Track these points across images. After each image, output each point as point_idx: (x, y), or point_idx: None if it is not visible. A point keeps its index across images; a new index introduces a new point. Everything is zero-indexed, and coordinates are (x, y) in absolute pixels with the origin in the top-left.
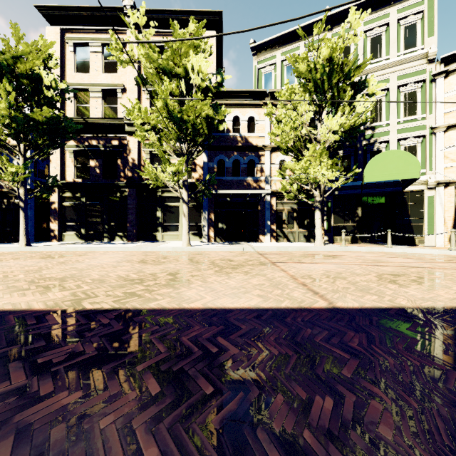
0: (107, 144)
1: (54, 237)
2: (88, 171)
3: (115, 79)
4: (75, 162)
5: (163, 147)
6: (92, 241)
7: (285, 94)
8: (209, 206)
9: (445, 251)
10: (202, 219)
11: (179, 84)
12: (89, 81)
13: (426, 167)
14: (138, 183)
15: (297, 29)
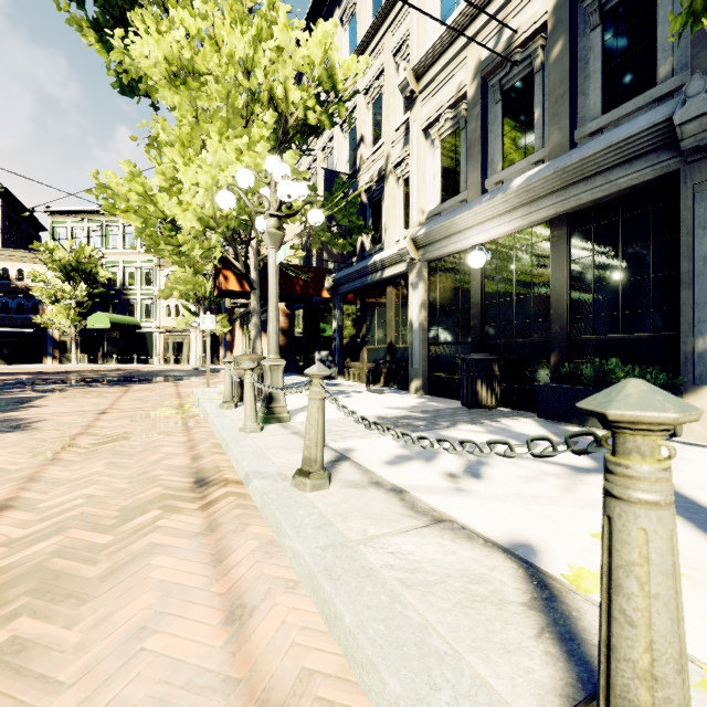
0: None
1: None
2: None
3: None
4: None
5: None
6: None
7: (31, 275)
8: None
9: (131, 365)
10: None
11: None
12: None
13: (155, 318)
14: None
15: (79, 210)
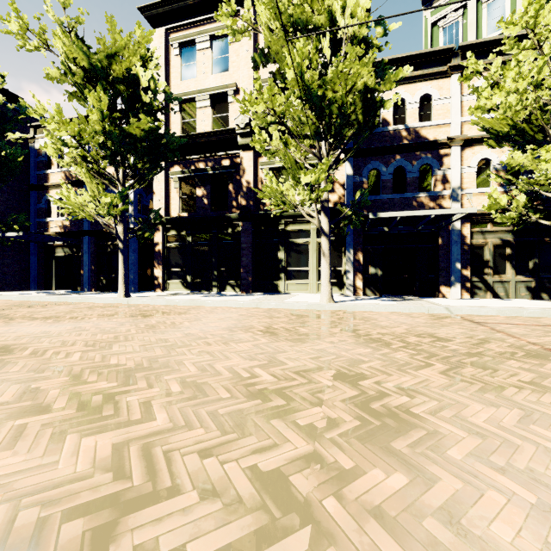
0: (217, 166)
1: (158, 286)
2: (195, 202)
3: (225, 79)
4: (181, 192)
5: (291, 153)
6: (199, 291)
7: (524, 15)
8: (355, 241)
9: None
10: (343, 262)
11: (318, 44)
12: (195, 88)
13: None
14: (254, 213)
15: None
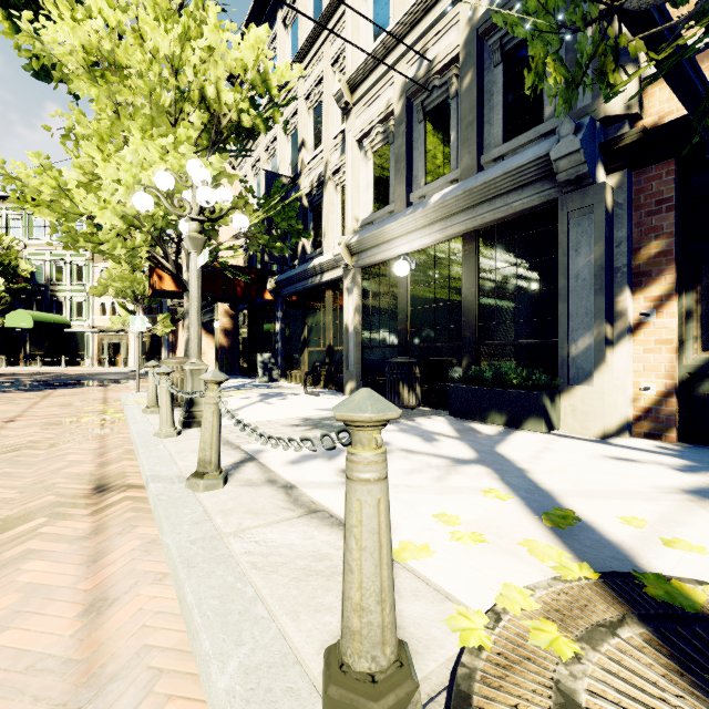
0: None
1: None
2: None
3: None
4: None
5: None
6: None
7: None
8: None
9: (59, 368)
10: None
11: None
12: None
13: (87, 316)
14: None
15: None
